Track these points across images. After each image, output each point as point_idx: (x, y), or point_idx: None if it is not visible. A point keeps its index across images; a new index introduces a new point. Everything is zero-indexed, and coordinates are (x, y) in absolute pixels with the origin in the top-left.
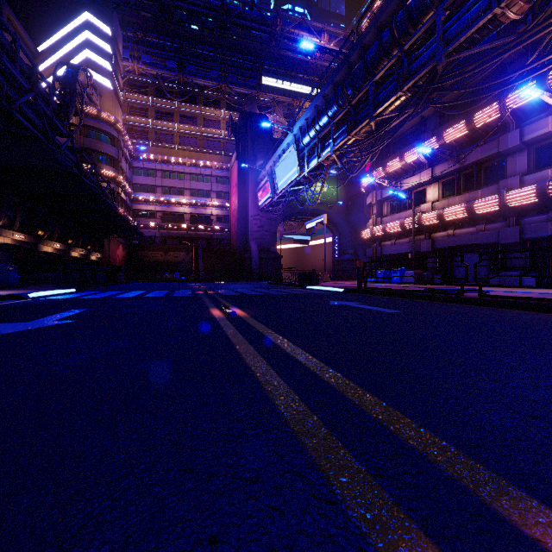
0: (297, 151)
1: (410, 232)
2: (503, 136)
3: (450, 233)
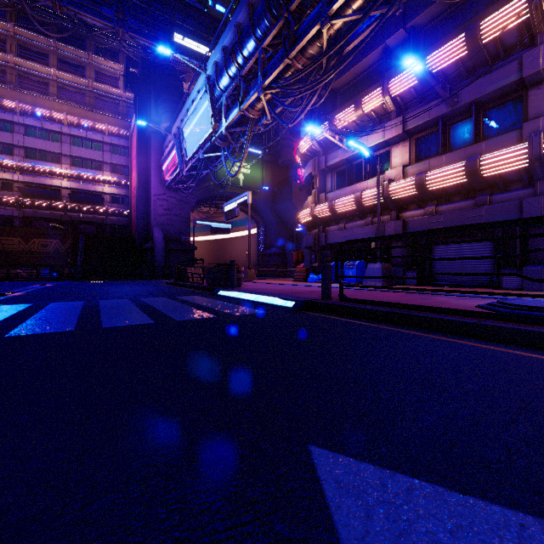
0: (210, 94)
1: (367, 211)
2: (529, 52)
3: (431, 210)
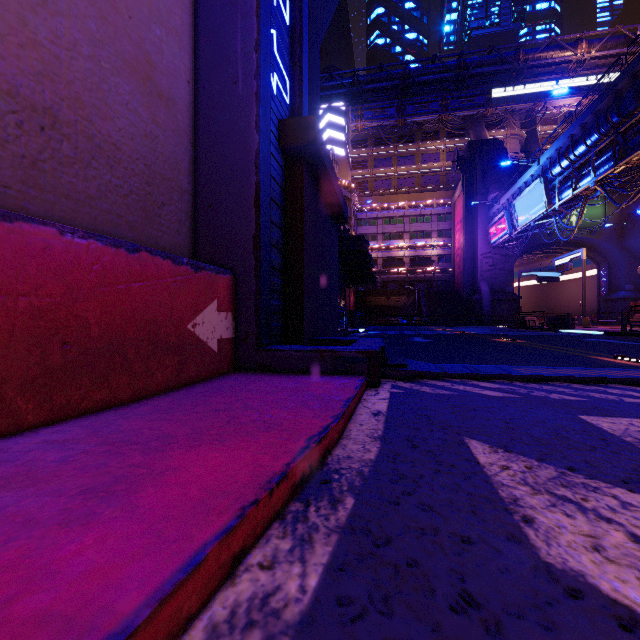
0: (544, 185)
1: None
2: None
3: None
